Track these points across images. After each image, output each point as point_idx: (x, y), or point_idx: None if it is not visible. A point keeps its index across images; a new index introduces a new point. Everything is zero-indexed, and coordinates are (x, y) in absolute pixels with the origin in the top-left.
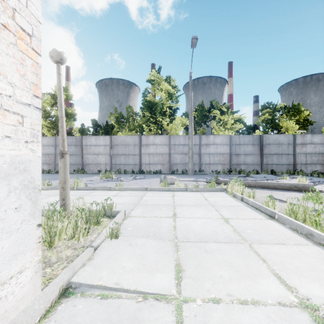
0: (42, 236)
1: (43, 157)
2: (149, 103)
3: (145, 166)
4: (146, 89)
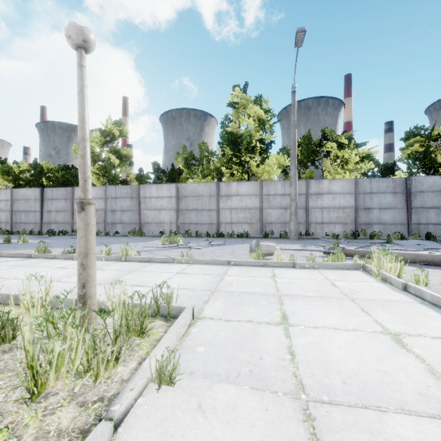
0: (24, 368)
1: None
2: (231, 136)
3: (224, 226)
4: (227, 116)
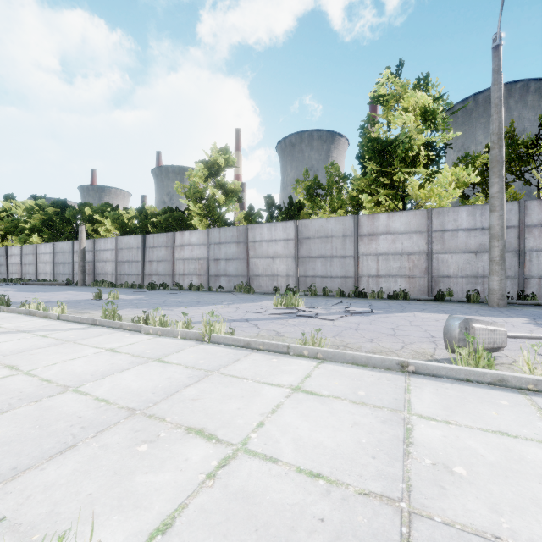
0: None
1: (191, 263)
2: (377, 143)
3: (366, 280)
4: (369, 116)
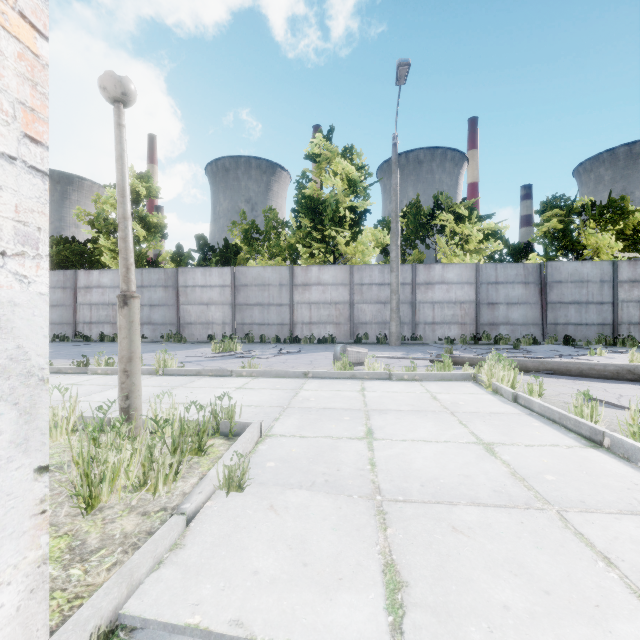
0: (73, 481)
1: (102, 309)
2: (310, 201)
3: (301, 327)
4: (304, 173)
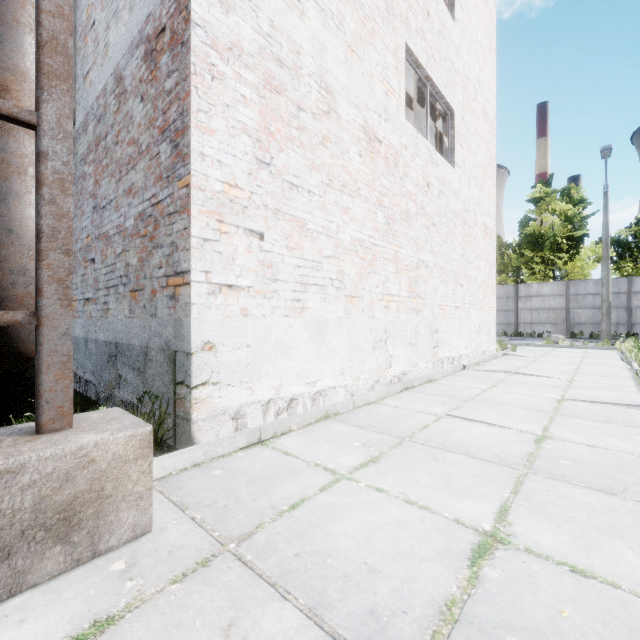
0: None
1: None
2: (531, 237)
3: (523, 326)
4: (526, 215)
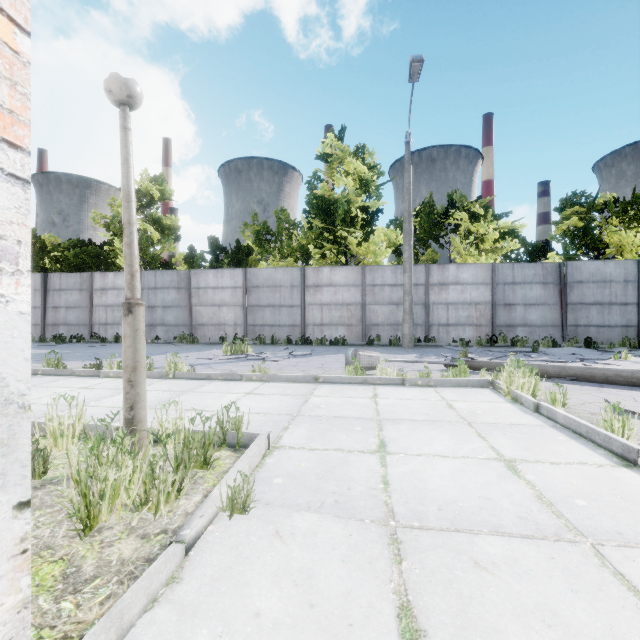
0: (71, 500)
1: (117, 311)
2: (321, 201)
3: (312, 329)
4: (315, 173)
